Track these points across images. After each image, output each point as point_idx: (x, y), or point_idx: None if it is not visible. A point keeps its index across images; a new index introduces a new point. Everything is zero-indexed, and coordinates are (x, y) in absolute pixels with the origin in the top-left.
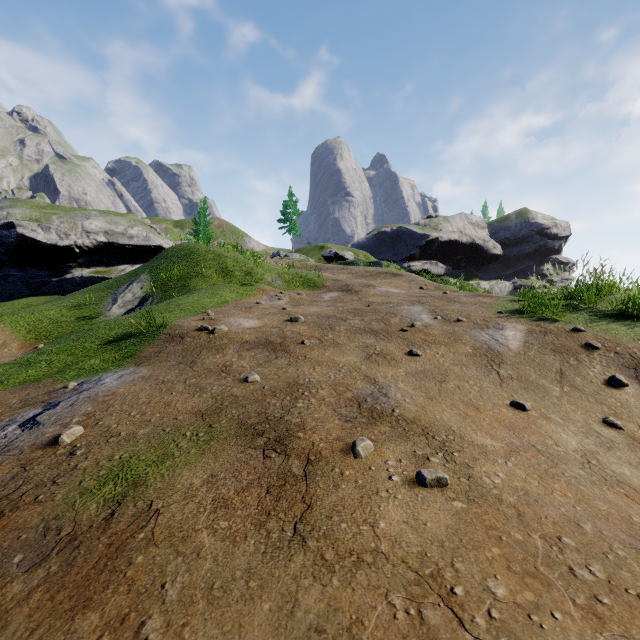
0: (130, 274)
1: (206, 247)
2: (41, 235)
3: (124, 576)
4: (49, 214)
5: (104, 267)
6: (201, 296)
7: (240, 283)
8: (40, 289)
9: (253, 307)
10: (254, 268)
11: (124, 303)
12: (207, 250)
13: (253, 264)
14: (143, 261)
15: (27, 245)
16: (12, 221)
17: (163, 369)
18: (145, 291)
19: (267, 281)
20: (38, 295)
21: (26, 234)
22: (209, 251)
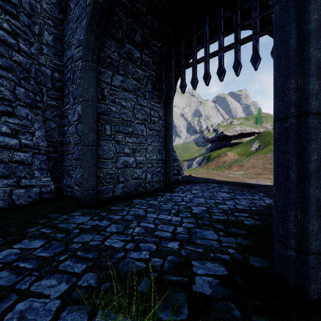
0: (252, 141)
1: None
2: (228, 133)
3: None
4: (227, 128)
5: (239, 139)
6: None
7: None
8: (224, 146)
9: None
10: None
11: (254, 147)
12: None
13: None
14: (248, 136)
15: (225, 136)
16: (222, 131)
17: None
18: (258, 144)
19: None
20: (223, 147)
21: (225, 134)
22: None
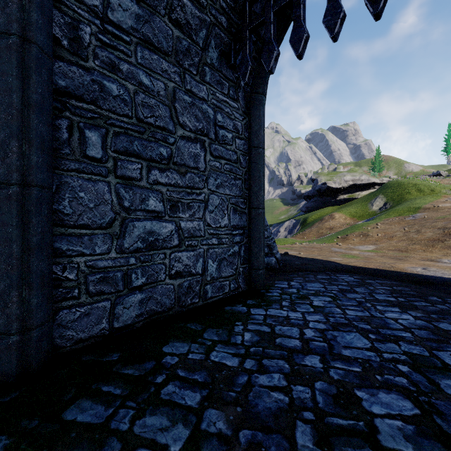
0: (372, 195)
1: (406, 181)
2: (333, 185)
3: (450, 219)
4: (332, 177)
5: (350, 194)
6: (420, 200)
7: (432, 195)
8: (327, 204)
9: (445, 201)
10: (435, 188)
11: (377, 205)
12: (408, 182)
13: (434, 186)
14: (365, 189)
15: (328, 189)
16: (325, 182)
17: (430, 212)
18: (384, 201)
19: (443, 193)
20: (326, 206)
21: (329, 185)
22: (409, 183)
